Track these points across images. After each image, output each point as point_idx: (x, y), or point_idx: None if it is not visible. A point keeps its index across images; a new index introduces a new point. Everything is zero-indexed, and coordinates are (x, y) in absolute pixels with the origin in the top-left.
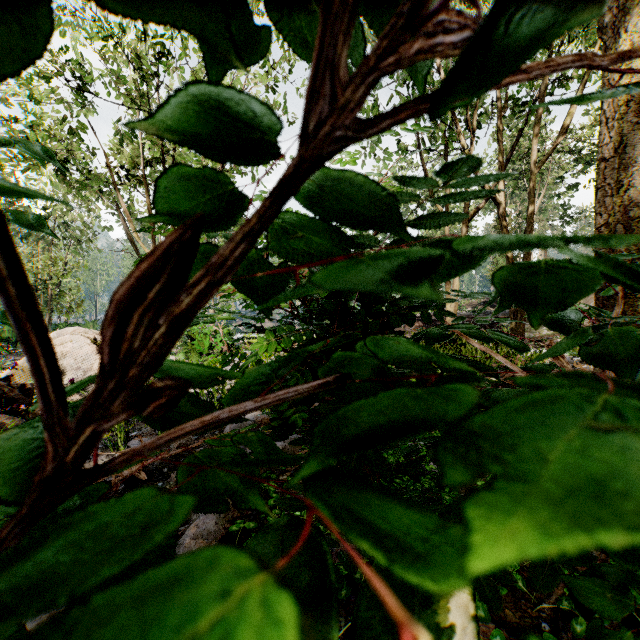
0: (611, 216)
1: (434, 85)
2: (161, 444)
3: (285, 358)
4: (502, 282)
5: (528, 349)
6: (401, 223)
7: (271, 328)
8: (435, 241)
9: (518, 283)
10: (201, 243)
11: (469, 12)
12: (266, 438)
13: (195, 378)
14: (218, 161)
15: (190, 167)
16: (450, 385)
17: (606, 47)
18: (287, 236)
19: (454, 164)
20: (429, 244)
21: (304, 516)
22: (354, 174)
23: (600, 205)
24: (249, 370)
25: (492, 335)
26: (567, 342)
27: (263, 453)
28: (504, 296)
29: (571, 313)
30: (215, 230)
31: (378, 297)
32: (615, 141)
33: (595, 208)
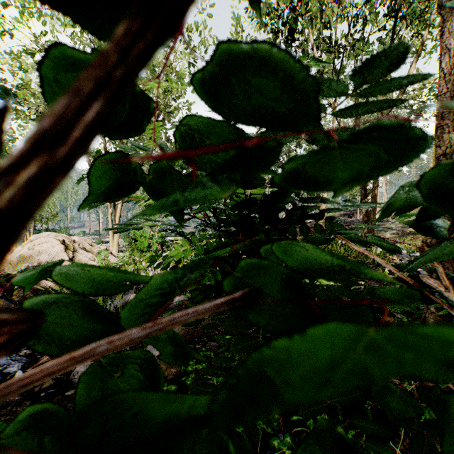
0: (448, 148)
1: (309, 59)
2: (14, 390)
3: (191, 265)
4: (427, 184)
5: (399, 251)
6: (316, 118)
7: (189, 233)
8: (367, 128)
9: (447, 185)
10: (110, 152)
11: (334, 5)
12: (176, 335)
13: (102, 284)
14: (106, 41)
15: (76, 51)
16: (427, 328)
17: (444, 20)
18: (194, 145)
19: (369, 60)
20: (358, 133)
21: (214, 380)
22: (266, 49)
23: (439, 140)
24: (156, 276)
25: (368, 239)
26: (452, 247)
27: (172, 353)
28: (425, 200)
29: (438, 221)
30: (122, 138)
31: (274, 208)
32: (451, 91)
33: (435, 142)
